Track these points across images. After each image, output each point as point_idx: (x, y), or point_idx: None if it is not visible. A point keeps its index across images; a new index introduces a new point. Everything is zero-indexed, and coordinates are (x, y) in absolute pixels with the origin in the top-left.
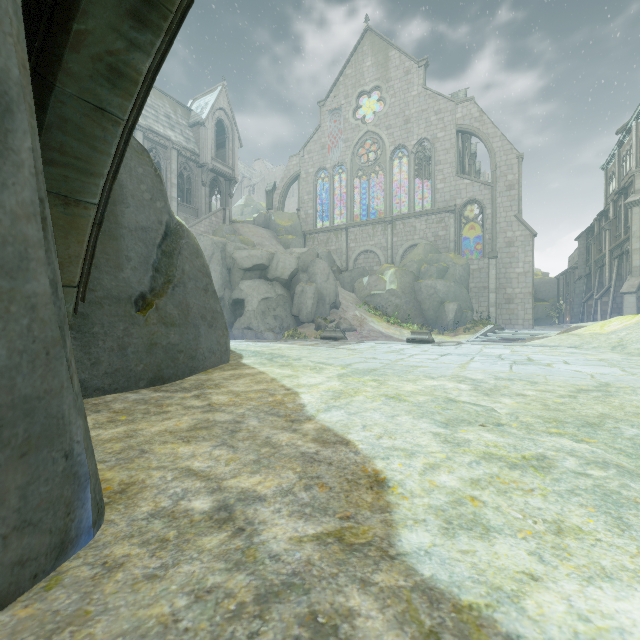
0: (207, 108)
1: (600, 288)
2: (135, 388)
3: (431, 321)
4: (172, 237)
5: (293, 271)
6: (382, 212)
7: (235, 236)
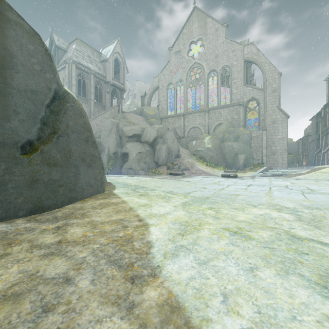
0: (110, 52)
1: (325, 146)
2: (14, 217)
3: (230, 165)
4: (60, 101)
5: (155, 137)
6: (202, 107)
7: (124, 119)
